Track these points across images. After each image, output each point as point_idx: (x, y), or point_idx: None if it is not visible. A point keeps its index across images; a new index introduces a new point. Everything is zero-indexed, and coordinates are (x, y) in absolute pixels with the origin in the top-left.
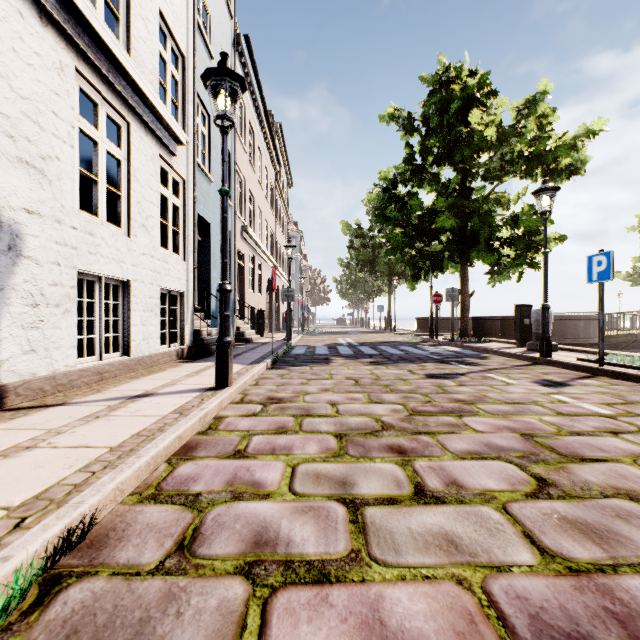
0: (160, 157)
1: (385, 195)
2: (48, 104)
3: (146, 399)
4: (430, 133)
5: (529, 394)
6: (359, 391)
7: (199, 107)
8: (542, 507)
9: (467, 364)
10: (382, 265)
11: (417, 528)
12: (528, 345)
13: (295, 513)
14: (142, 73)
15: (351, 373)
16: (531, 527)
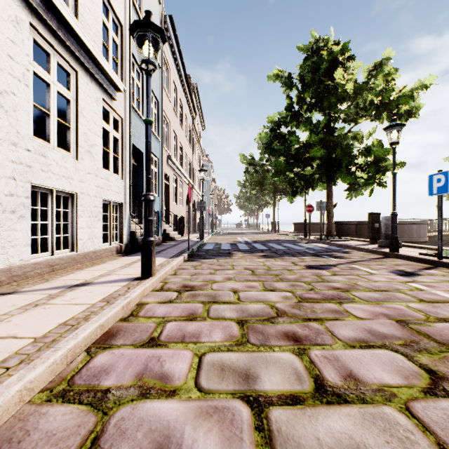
0: (103, 100)
1: (272, 133)
2: (4, 49)
3: (83, 288)
4: (305, 88)
5: (390, 282)
6: (255, 280)
7: (135, 66)
8: (445, 408)
9: (335, 257)
10: (269, 185)
11: (325, 438)
12: (379, 243)
13: (199, 416)
14: (88, 34)
15: (248, 264)
16: (444, 437)
